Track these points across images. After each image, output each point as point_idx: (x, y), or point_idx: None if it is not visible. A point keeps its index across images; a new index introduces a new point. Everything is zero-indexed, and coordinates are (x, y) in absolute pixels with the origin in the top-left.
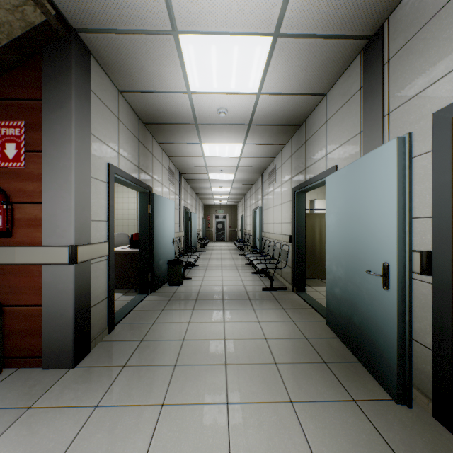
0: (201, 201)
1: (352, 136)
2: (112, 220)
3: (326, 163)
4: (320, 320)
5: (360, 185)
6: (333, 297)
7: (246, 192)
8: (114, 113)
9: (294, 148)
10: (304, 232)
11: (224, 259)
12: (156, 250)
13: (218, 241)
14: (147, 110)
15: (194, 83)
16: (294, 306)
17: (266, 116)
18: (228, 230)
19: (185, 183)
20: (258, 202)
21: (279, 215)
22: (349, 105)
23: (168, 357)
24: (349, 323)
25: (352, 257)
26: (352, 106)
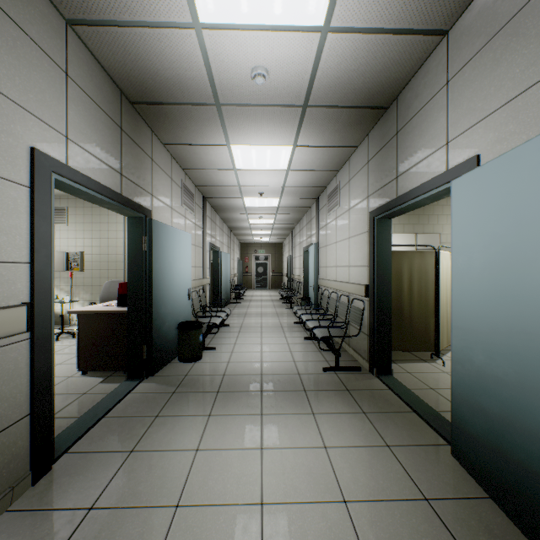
0: (236, 238)
1: (528, 85)
2: (45, 261)
3: (448, 158)
4: (438, 444)
5: None
6: (475, 413)
7: (295, 225)
8: (53, 58)
9: (374, 148)
10: (389, 281)
11: (264, 315)
12: (157, 308)
13: (258, 288)
14: (130, 73)
15: None
16: (380, 407)
17: (333, 87)
18: (271, 275)
19: (213, 212)
20: (312, 238)
21: (346, 254)
22: (516, 26)
23: None
24: (537, 489)
25: None
26: (528, 23)
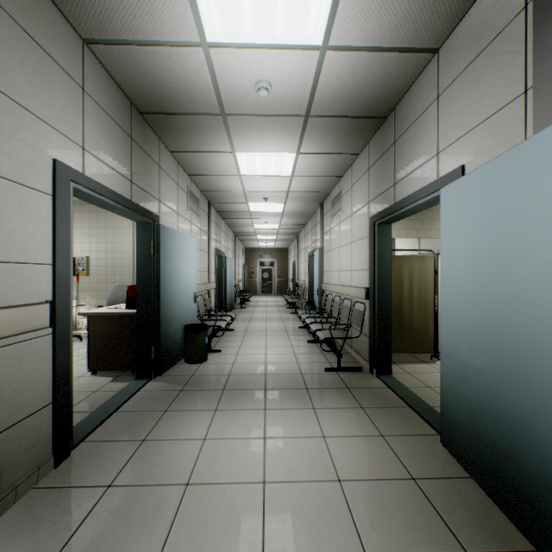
0: (241, 243)
1: (503, 104)
2: (65, 263)
3: (438, 168)
4: (429, 434)
5: (544, 186)
6: (459, 402)
7: (300, 230)
8: (71, 76)
9: (374, 156)
10: (388, 284)
11: (269, 320)
12: (165, 311)
13: (263, 294)
14: (141, 86)
15: (211, 22)
16: (378, 403)
17: (333, 98)
18: (277, 280)
19: (218, 217)
20: (316, 243)
21: (349, 259)
22: (493, 50)
23: (147, 535)
24: (506, 463)
25: (517, 334)
26: (503, 48)
